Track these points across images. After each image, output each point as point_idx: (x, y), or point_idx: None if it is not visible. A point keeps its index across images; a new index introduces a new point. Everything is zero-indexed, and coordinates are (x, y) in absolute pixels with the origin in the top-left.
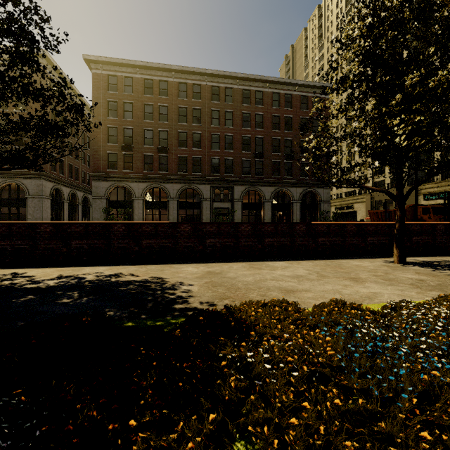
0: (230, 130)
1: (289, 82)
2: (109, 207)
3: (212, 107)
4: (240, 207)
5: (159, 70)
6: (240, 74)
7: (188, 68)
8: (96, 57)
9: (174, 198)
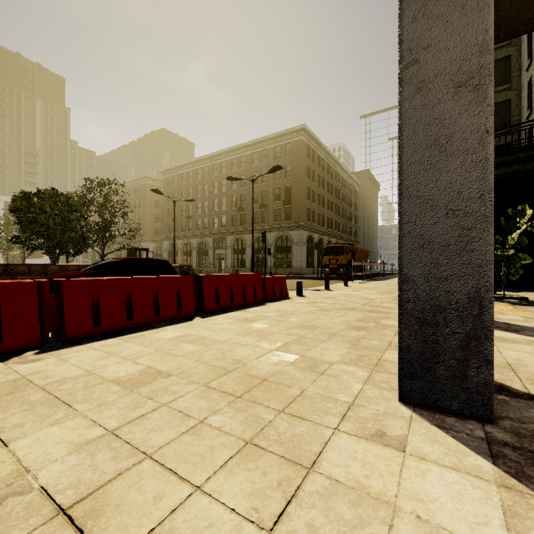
0: (224, 193)
1: (260, 141)
2: (169, 256)
3: (214, 180)
4: (230, 252)
5: (187, 165)
6: (227, 149)
7: (198, 158)
8: (162, 169)
9: (194, 248)
